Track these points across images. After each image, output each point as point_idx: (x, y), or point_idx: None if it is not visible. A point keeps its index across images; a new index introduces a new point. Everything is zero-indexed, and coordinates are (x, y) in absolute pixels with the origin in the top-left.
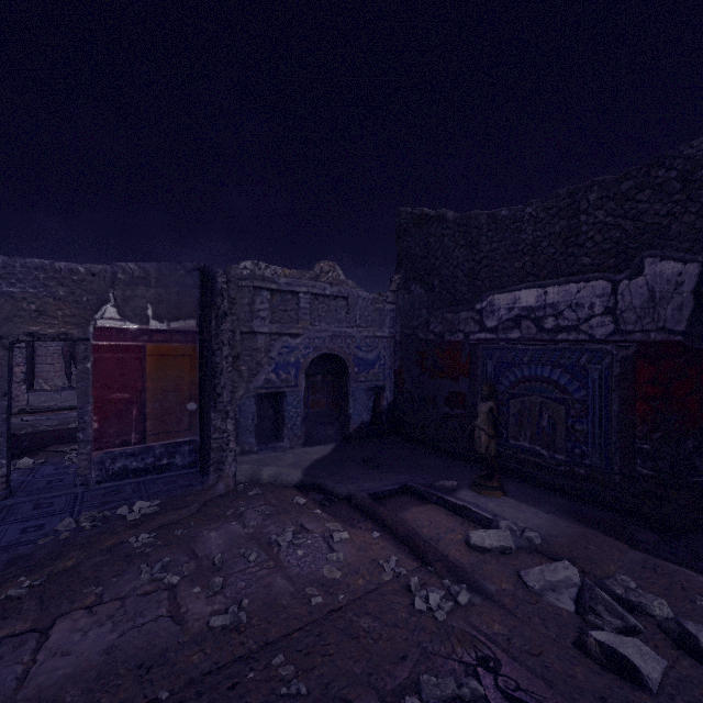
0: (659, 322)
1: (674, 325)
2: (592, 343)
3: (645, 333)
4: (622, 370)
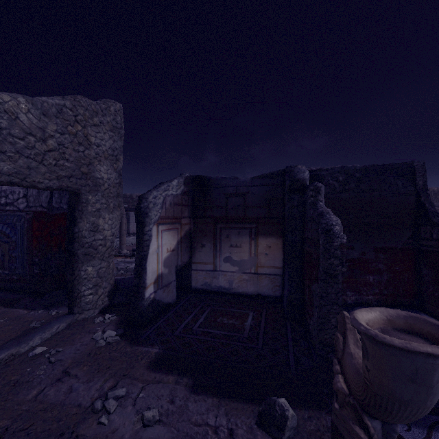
0: (40, 202)
1: (45, 204)
2: (19, 211)
3: (36, 207)
4: (28, 225)
